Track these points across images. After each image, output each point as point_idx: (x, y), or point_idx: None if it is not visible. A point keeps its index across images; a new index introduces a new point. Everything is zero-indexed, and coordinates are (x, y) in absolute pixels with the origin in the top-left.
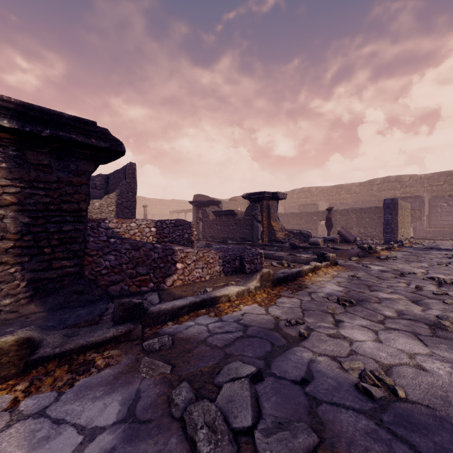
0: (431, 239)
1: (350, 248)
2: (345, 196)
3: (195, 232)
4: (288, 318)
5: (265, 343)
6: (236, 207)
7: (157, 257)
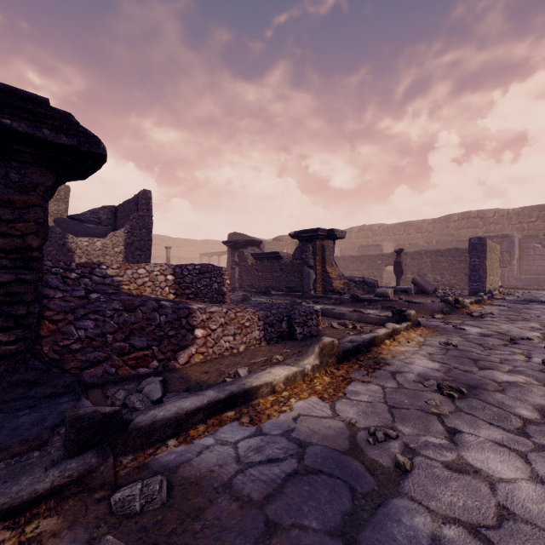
0: (523, 289)
1: (429, 301)
2: (415, 235)
3: (227, 281)
4: (370, 426)
5: (339, 489)
6: (282, 249)
7: (164, 321)
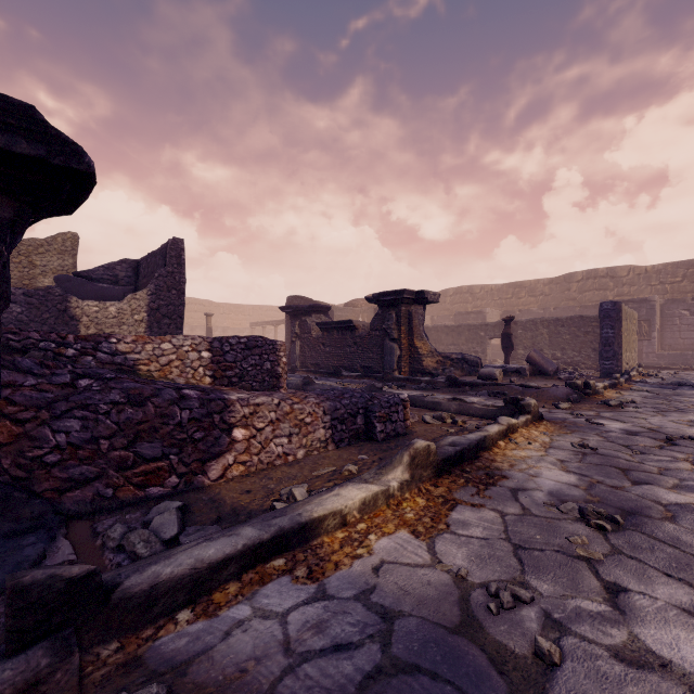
0: (667, 368)
1: (550, 384)
2: (527, 300)
3: (283, 359)
4: (490, 582)
5: None
6: (356, 317)
7: (187, 418)
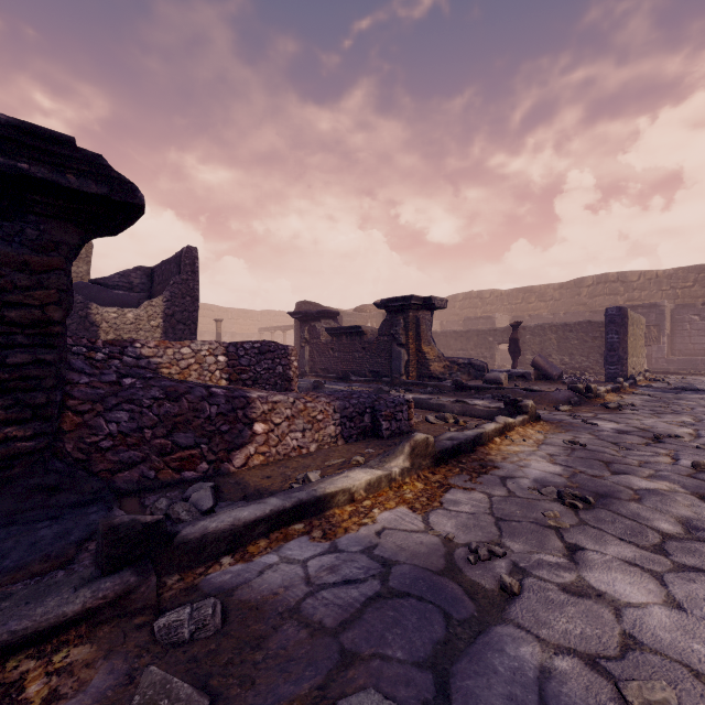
0: (676, 373)
1: (554, 388)
2: (537, 305)
3: (294, 363)
4: (472, 542)
5: (431, 615)
6: (365, 322)
7: (216, 412)
